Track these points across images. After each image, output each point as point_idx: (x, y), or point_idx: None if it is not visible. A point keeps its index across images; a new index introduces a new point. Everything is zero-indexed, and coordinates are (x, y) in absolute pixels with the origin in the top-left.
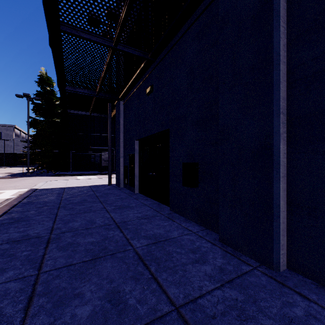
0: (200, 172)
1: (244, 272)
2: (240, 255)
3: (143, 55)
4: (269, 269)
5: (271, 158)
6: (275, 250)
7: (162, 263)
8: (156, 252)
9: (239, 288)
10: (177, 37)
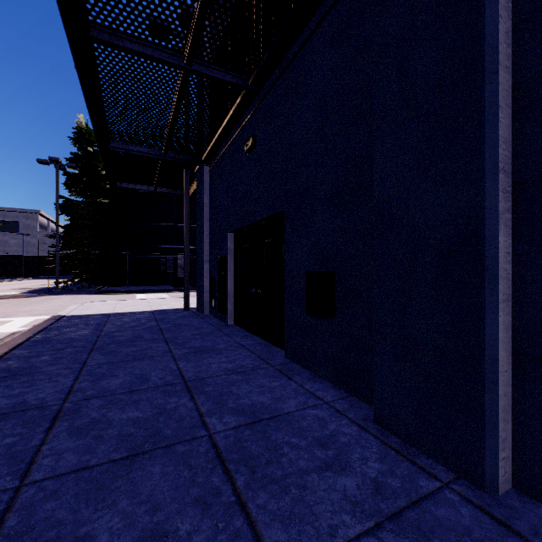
0: (338, 289)
1: (423, 495)
2: (416, 454)
3: (239, 81)
4: (476, 488)
5: (481, 263)
6: (489, 450)
7: (260, 469)
8: (251, 444)
9: (414, 533)
10: (299, 44)
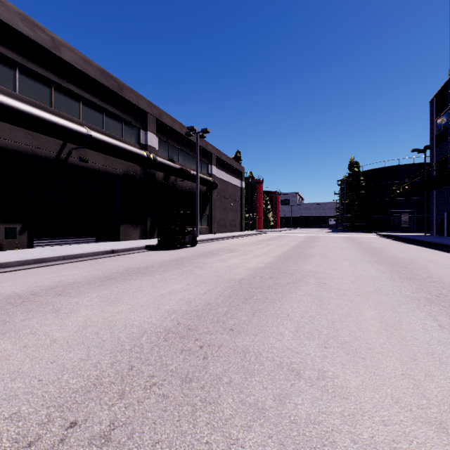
0: None
1: None
2: None
3: (448, 184)
4: None
5: None
6: None
7: None
8: None
9: None
10: None
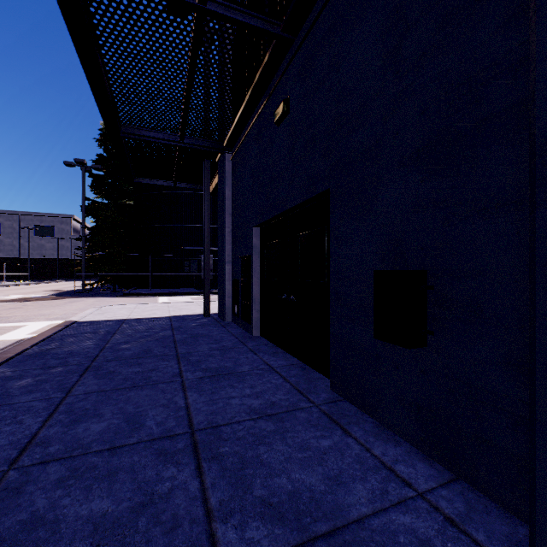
0: (429, 300)
1: None
2: None
3: (268, 27)
4: None
5: None
6: None
7: None
8: None
9: None
10: None
